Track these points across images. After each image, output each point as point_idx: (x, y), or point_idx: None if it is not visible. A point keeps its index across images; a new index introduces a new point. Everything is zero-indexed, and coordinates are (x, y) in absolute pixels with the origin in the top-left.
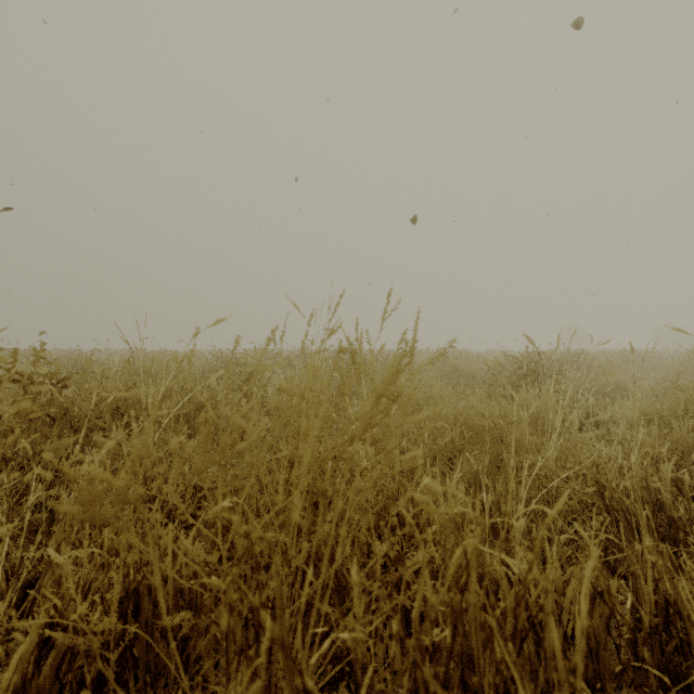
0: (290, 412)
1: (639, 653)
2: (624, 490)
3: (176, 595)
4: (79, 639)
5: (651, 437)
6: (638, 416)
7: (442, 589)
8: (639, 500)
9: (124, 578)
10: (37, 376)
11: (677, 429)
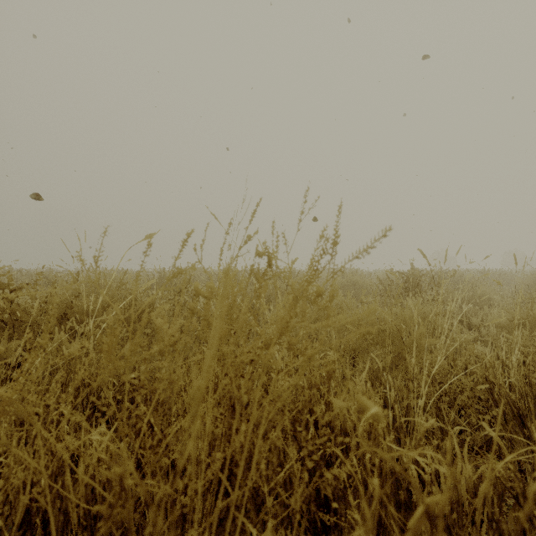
0: (204, 316)
1: None
2: (507, 385)
3: (86, 504)
4: None
5: (523, 338)
6: (507, 321)
7: None
8: (523, 394)
9: (32, 487)
10: None
11: None
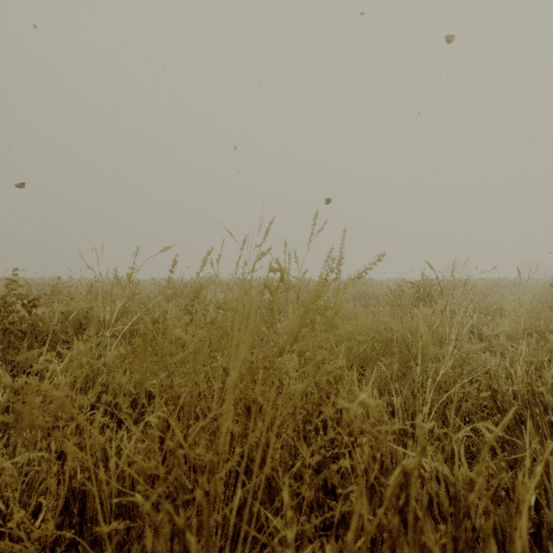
0: (223, 326)
1: (544, 546)
2: (511, 393)
3: (118, 495)
4: (16, 546)
5: (530, 348)
6: (516, 331)
7: (379, 511)
8: (525, 402)
9: (70, 479)
10: (10, 297)
11: (552, 342)
